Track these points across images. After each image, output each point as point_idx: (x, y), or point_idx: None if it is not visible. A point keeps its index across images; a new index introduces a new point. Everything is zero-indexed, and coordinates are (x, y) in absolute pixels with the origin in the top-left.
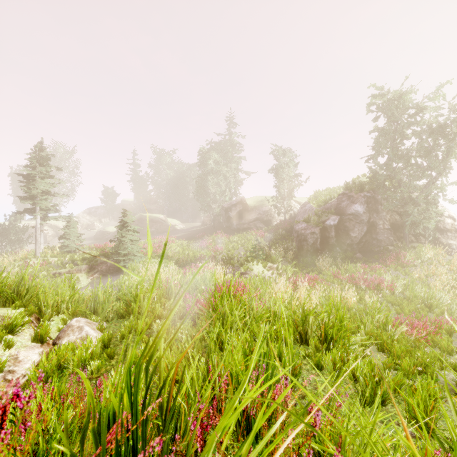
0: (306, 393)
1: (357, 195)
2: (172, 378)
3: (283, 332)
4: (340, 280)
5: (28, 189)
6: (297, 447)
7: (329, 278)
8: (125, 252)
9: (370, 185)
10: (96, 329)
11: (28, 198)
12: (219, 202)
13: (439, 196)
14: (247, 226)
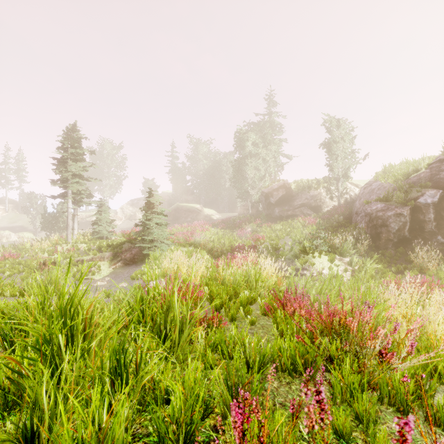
0: None
1: None
2: None
3: None
4: None
5: (60, 172)
6: None
7: None
8: (150, 238)
9: None
10: None
11: None
12: (258, 188)
13: None
14: (291, 212)
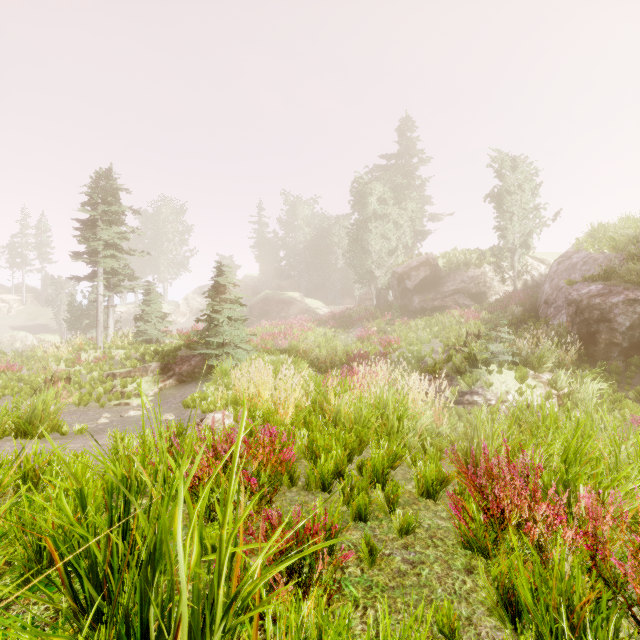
0: None
1: None
2: None
3: None
4: None
5: (86, 240)
6: None
7: None
8: (218, 340)
9: None
10: None
11: None
12: (387, 266)
13: None
14: (440, 303)
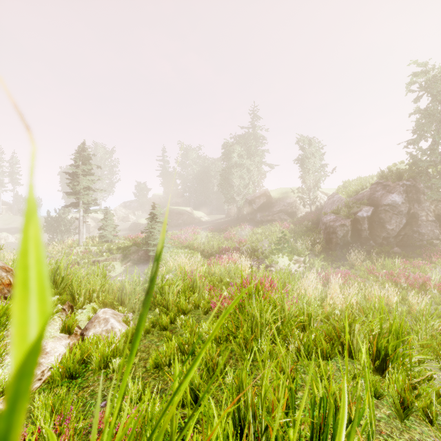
0: None
1: (394, 184)
2: None
3: (323, 341)
4: (375, 277)
5: (73, 185)
6: None
7: (363, 274)
8: (154, 242)
9: (409, 172)
10: (122, 321)
11: (73, 194)
12: (243, 194)
13: None
14: (271, 217)
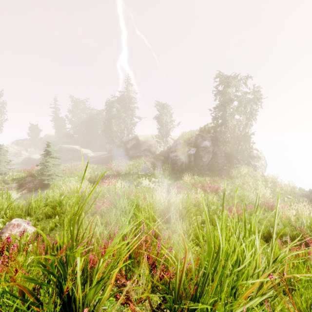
0: (149, 224)
1: (206, 135)
2: (90, 227)
3: (156, 217)
4: (196, 188)
5: None
6: (146, 249)
7: (189, 187)
8: (48, 173)
9: (214, 129)
10: (31, 225)
11: None
12: (120, 138)
13: (250, 137)
14: (139, 154)
